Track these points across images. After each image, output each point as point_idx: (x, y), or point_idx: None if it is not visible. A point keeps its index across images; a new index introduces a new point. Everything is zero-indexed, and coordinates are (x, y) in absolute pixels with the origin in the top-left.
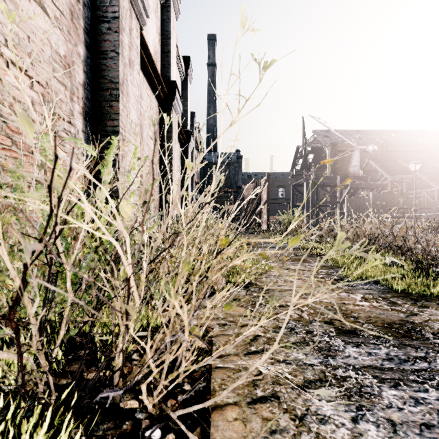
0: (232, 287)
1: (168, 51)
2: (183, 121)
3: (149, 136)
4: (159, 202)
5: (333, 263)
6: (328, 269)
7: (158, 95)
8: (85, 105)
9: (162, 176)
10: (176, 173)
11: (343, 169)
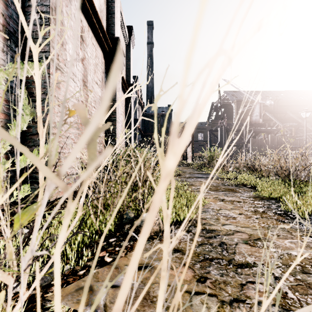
0: (170, 227)
1: (112, 13)
2: (127, 77)
3: (94, 80)
4: (105, 139)
5: (265, 193)
6: (263, 201)
7: (103, 47)
8: (8, 24)
9: (108, 117)
10: (120, 115)
11: (246, 119)
